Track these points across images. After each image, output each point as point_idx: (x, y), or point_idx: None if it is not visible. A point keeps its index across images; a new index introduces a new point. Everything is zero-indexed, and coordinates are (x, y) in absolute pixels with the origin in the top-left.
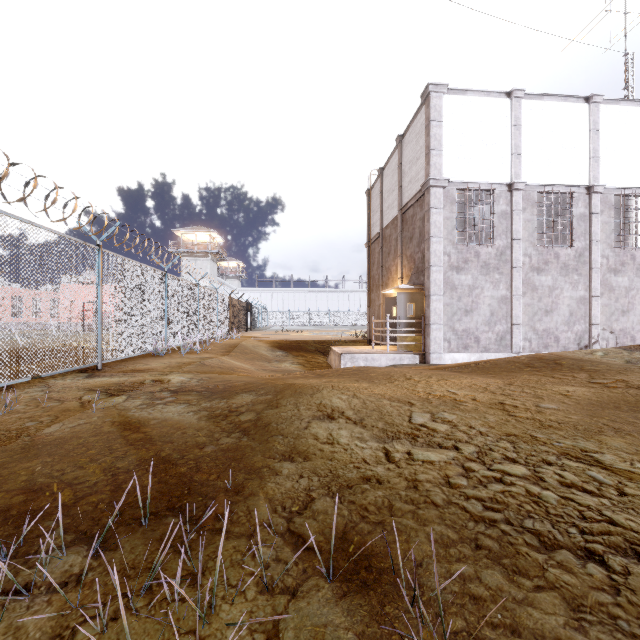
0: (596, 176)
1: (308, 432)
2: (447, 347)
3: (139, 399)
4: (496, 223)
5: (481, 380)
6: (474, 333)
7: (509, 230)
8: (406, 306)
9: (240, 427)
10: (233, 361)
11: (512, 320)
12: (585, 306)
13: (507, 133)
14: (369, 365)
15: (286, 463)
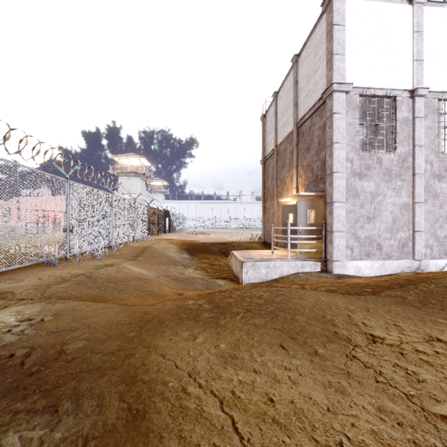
0: None
1: None
2: (350, 254)
3: None
4: (398, 129)
5: None
6: (376, 240)
7: (411, 137)
8: (306, 213)
9: None
10: (135, 268)
11: (414, 227)
12: None
13: (409, 39)
14: (271, 272)
15: None
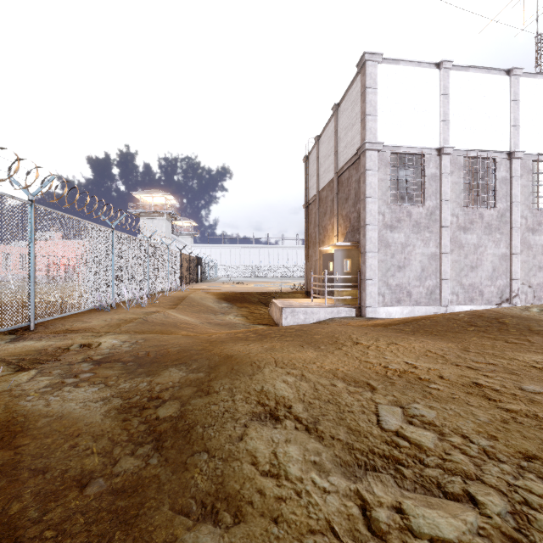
0: (516, 143)
1: (244, 448)
2: (381, 301)
3: (49, 376)
4: (426, 185)
5: (432, 344)
6: (406, 288)
7: (438, 192)
8: (343, 262)
9: (154, 432)
10: (179, 315)
11: (441, 275)
12: (506, 262)
13: (436, 101)
14: (309, 318)
15: (204, 532)
